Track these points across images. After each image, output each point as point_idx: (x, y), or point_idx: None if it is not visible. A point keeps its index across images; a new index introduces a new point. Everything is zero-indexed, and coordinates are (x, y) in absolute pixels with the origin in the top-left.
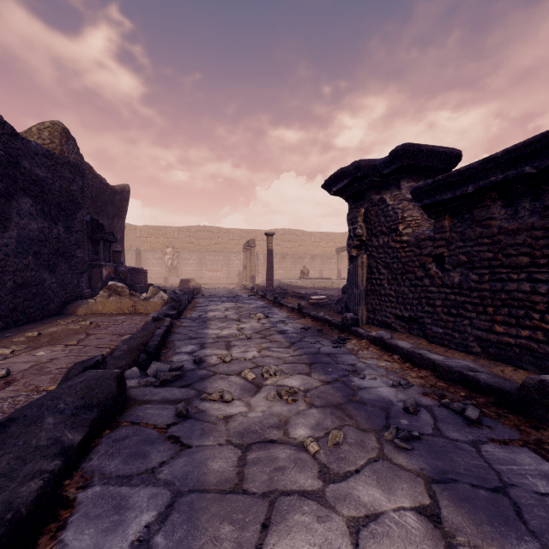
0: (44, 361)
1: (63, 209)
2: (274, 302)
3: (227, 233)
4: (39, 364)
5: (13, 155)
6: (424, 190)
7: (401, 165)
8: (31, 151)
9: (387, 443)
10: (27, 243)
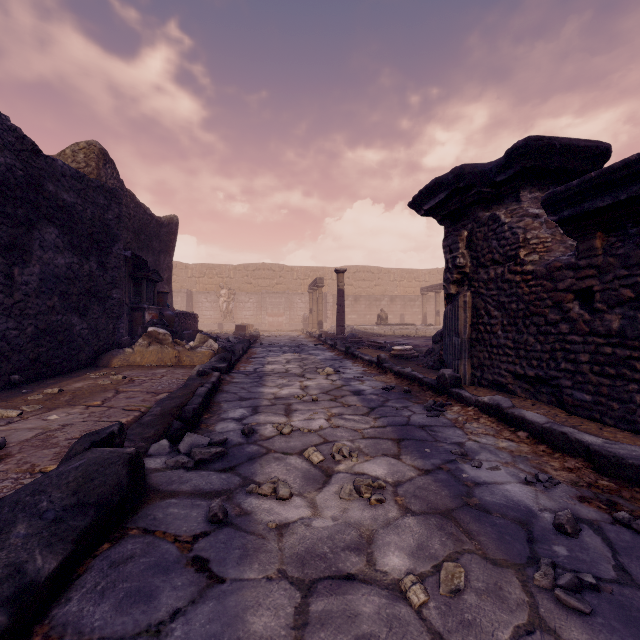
0: (53, 428)
1: (96, 242)
2: (346, 353)
3: (290, 272)
4: (47, 433)
5: (34, 176)
6: (564, 196)
7: (522, 168)
8: (57, 172)
9: (541, 595)
10: (52, 281)
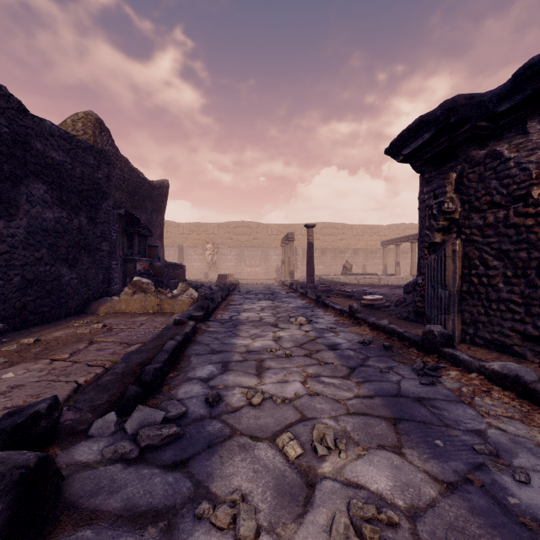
0: None
1: (86, 198)
2: (316, 301)
3: (265, 228)
4: None
5: (21, 134)
6: None
7: (535, 91)
8: (45, 131)
9: None
10: (41, 234)
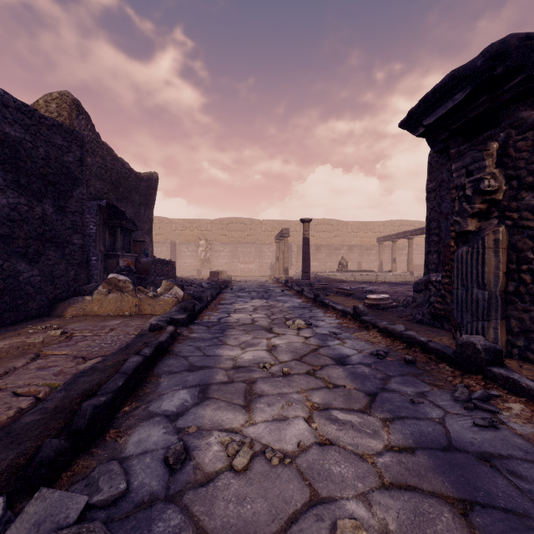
0: None
1: (52, 184)
2: (314, 300)
3: (259, 225)
4: None
5: None
6: None
7: None
8: None
9: None
10: None
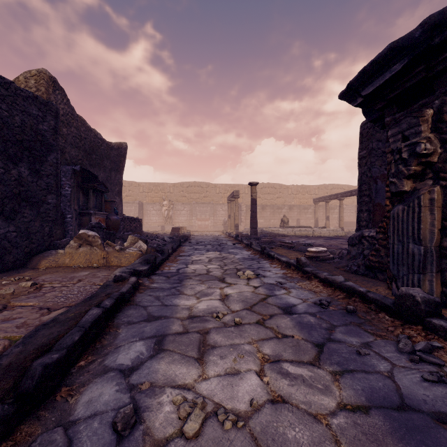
0: None
1: (28, 149)
2: (261, 252)
3: (214, 188)
4: None
5: None
6: None
7: None
8: None
9: None
10: None
